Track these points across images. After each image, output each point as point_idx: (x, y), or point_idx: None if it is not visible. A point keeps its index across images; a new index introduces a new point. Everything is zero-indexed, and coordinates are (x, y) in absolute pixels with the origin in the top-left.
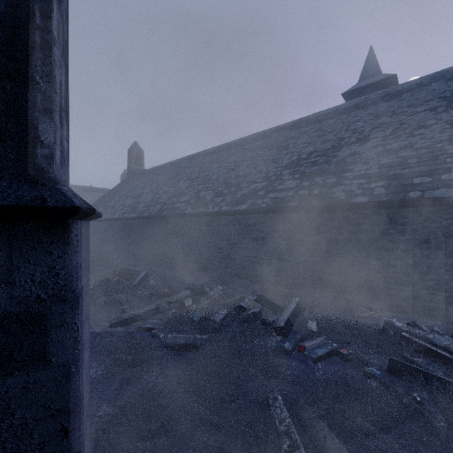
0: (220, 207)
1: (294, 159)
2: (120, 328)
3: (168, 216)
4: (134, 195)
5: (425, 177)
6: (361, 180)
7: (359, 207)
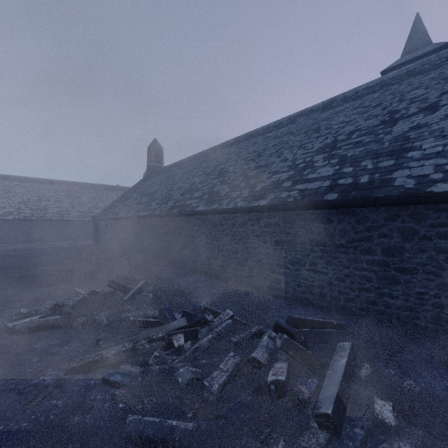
0: (235, 202)
1: (329, 142)
2: (81, 375)
3: (178, 214)
4: (149, 192)
5: None
6: (438, 159)
7: (443, 199)
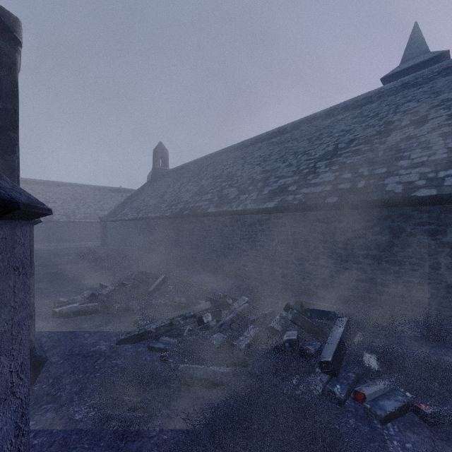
0: (245, 204)
1: (330, 149)
2: (129, 345)
3: (189, 216)
4: (157, 195)
5: None
6: (423, 168)
7: (424, 202)
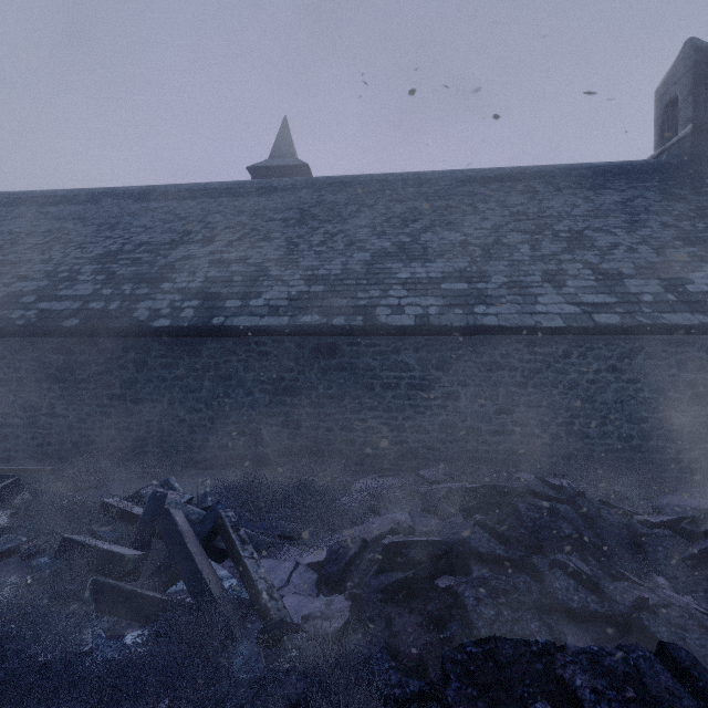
0: None
1: (113, 249)
2: None
3: None
4: None
5: (238, 300)
6: (177, 295)
7: (159, 333)
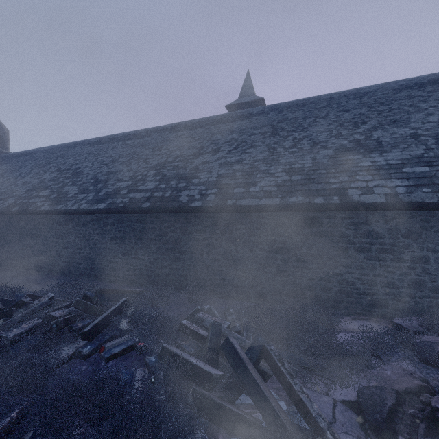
0: (80, 204)
1: (162, 161)
2: None
3: (19, 213)
4: None
5: (242, 188)
6: (202, 186)
7: (195, 211)
